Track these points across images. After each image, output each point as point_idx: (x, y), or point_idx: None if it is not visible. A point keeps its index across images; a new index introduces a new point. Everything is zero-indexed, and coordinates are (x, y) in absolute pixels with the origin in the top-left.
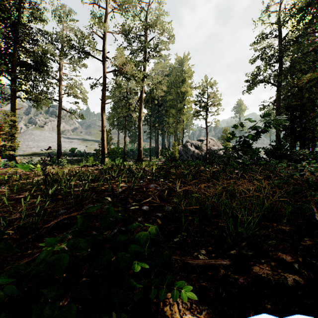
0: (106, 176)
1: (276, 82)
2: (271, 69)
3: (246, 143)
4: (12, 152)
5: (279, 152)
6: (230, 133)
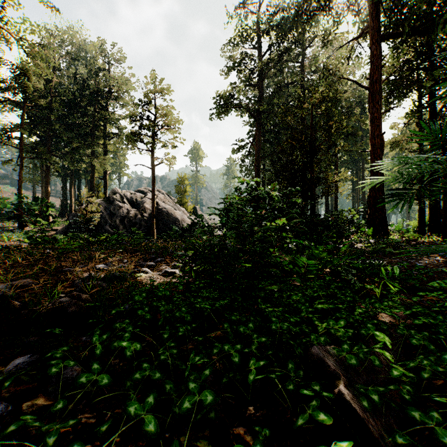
0: None
1: (251, 117)
2: (247, 95)
3: None
4: None
5: None
6: None
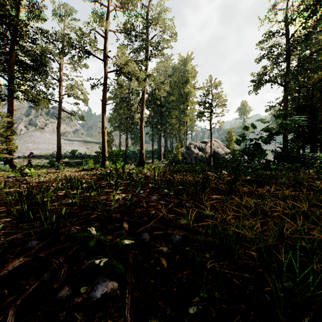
0: (104, 182)
1: (282, 82)
2: (277, 69)
3: (258, 147)
4: (7, 155)
5: (289, 155)
6: (240, 135)
